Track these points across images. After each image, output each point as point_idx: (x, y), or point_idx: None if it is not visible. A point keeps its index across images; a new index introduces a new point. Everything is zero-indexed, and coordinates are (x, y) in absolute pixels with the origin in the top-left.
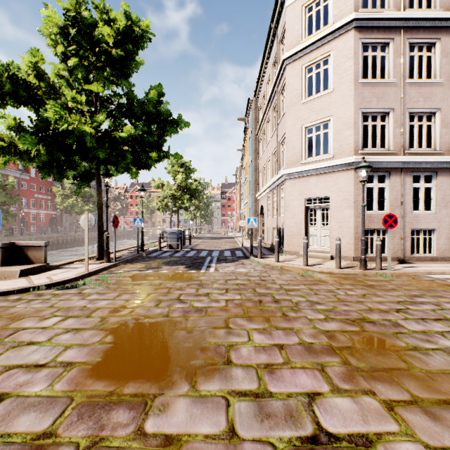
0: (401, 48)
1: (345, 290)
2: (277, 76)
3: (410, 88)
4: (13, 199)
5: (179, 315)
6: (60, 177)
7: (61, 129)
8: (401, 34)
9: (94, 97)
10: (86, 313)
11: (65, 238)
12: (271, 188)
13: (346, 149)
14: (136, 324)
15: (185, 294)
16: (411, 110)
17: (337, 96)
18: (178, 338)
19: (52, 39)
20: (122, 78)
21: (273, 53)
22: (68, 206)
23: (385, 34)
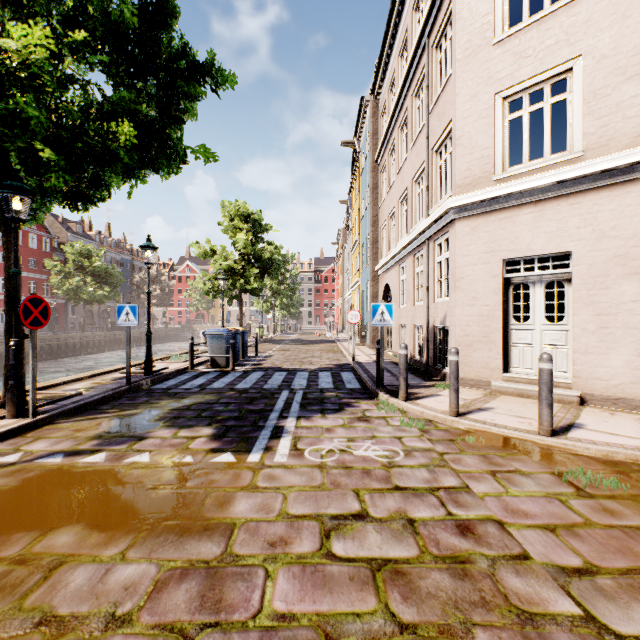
0: None
1: None
2: (429, 10)
3: None
4: None
5: None
6: None
7: None
8: None
9: None
10: None
11: (64, 341)
12: (410, 247)
13: (622, 131)
14: None
15: None
16: None
17: (596, 6)
18: None
19: None
20: None
21: None
22: (70, 290)
23: None
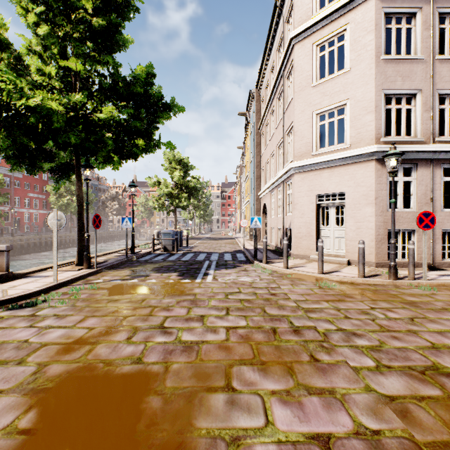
0: (431, 18)
1: (383, 311)
2: (283, 59)
3: (440, 66)
4: (2, 198)
5: (157, 359)
6: (33, 169)
7: (19, 104)
8: (431, 2)
9: (73, 76)
10: (21, 354)
11: (59, 239)
12: (275, 184)
13: (365, 137)
14: (87, 380)
15: (172, 317)
16: (442, 91)
17: (355, 76)
18: (146, 418)
19: (22, 7)
20: (105, 53)
21: (278, 35)
22: (62, 205)
23: (412, 3)
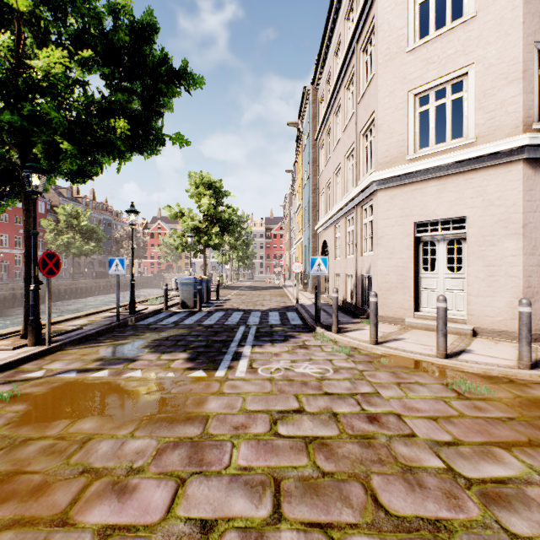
0: None
1: None
2: (357, 21)
3: None
4: None
5: None
6: None
7: None
8: None
9: (16, 21)
10: None
11: (57, 288)
12: (342, 211)
13: (505, 123)
14: None
15: (116, 537)
16: None
17: (485, 25)
18: None
19: None
20: None
21: None
22: (62, 245)
23: None
